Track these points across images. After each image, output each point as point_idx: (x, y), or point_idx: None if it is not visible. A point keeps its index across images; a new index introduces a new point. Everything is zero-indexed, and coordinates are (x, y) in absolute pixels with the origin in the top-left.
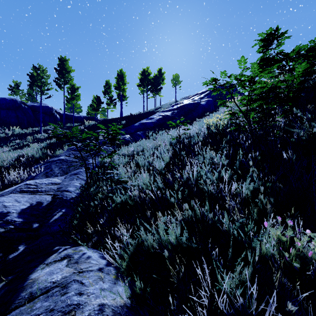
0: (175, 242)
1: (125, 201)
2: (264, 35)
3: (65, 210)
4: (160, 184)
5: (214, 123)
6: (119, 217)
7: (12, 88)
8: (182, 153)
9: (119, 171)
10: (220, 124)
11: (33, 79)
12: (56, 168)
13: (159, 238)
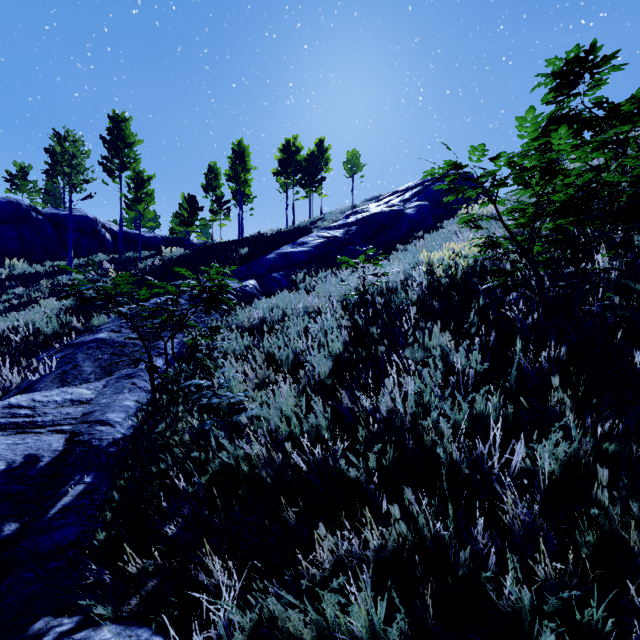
0: (365, 638)
1: (234, 468)
2: (559, 64)
3: (94, 477)
4: (321, 423)
5: (443, 262)
6: (219, 513)
7: (12, 178)
8: (372, 332)
9: (228, 372)
10: (459, 265)
11: (54, 159)
12: (86, 360)
13: (319, 621)
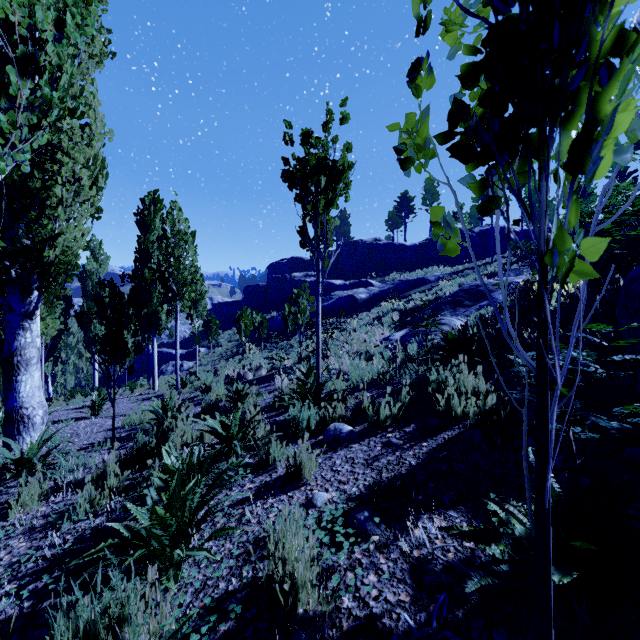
0: None
1: None
2: None
3: None
4: None
5: None
6: None
7: (454, 215)
8: None
9: None
10: None
11: (483, 199)
12: (511, 273)
13: None
